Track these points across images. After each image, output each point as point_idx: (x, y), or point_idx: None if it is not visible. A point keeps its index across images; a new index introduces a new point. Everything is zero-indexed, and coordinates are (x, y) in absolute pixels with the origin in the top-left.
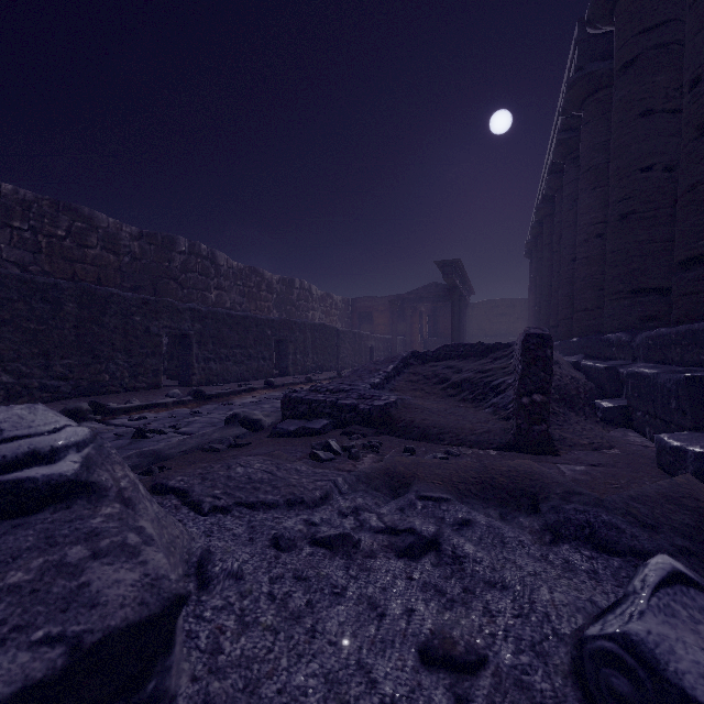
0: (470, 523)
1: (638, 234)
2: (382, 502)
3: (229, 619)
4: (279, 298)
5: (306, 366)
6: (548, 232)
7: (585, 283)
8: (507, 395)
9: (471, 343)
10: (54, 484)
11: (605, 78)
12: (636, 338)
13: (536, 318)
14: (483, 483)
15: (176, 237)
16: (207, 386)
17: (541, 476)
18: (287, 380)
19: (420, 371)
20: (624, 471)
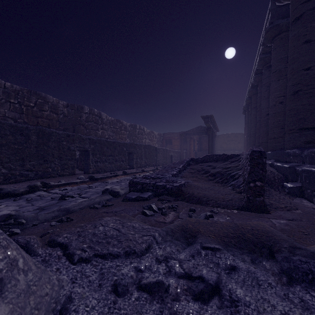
0: (235, 268)
1: (303, 101)
2: (180, 248)
3: None
4: (130, 133)
5: (141, 164)
6: (254, 102)
7: (274, 125)
8: (239, 180)
9: (219, 154)
10: None
11: (284, 27)
12: (304, 152)
13: (248, 142)
14: (238, 237)
15: (83, 106)
16: (96, 174)
17: (272, 234)
18: (133, 170)
19: (195, 167)
20: (307, 223)
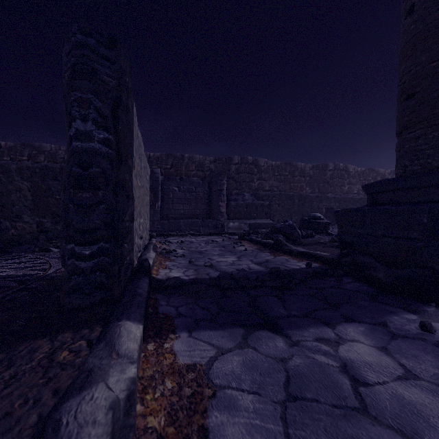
0: None
1: None
2: None
3: (334, 230)
4: None
5: None
6: None
7: None
8: None
9: None
10: (321, 218)
11: None
12: None
13: None
14: None
15: (327, 163)
16: None
17: None
18: None
19: None
20: None
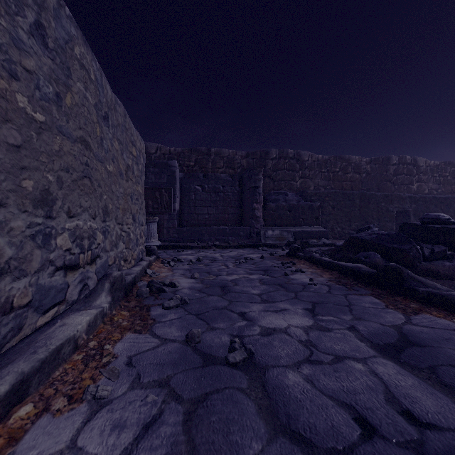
0: None
1: None
2: None
3: None
4: None
5: None
6: None
7: None
8: None
9: None
10: (453, 222)
11: None
12: None
13: None
14: None
15: (390, 156)
16: None
17: None
18: None
19: None
20: None
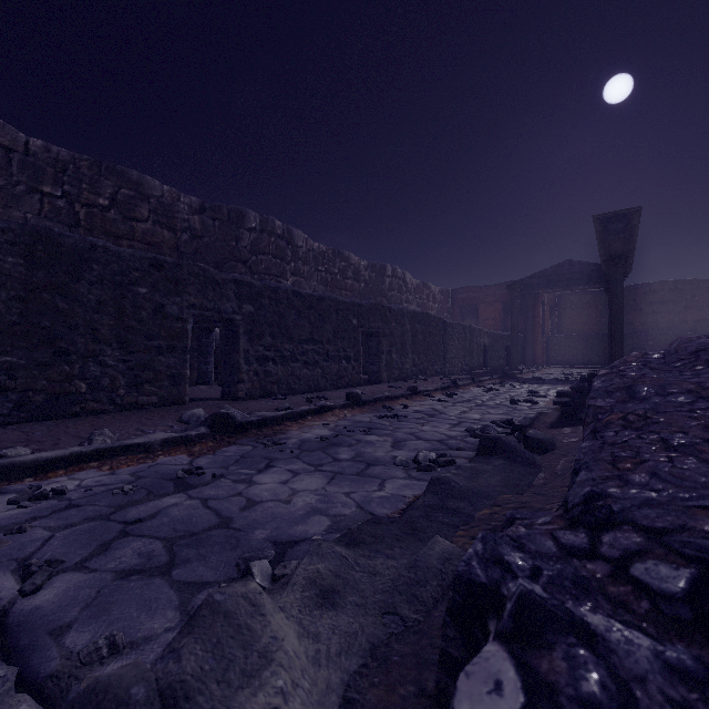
0: None
1: None
2: None
3: None
4: (368, 288)
5: (404, 370)
6: None
7: None
8: None
9: None
10: None
11: None
12: None
13: None
14: None
15: (245, 210)
16: (260, 400)
17: None
18: (380, 389)
19: None
20: None
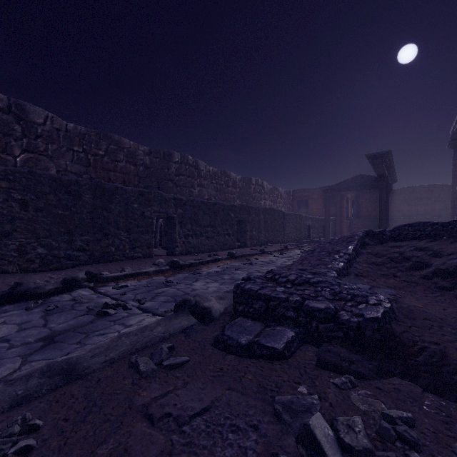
0: None
1: None
2: None
3: None
4: (241, 191)
5: (260, 240)
6: None
7: None
8: None
9: (442, 222)
10: None
11: None
12: None
13: None
14: None
15: (172, 152)
16: (186, 255)
17: None
18: (245, 251)
19: (381, 251)
20: None
